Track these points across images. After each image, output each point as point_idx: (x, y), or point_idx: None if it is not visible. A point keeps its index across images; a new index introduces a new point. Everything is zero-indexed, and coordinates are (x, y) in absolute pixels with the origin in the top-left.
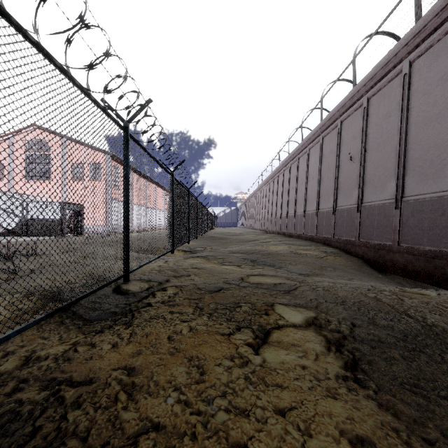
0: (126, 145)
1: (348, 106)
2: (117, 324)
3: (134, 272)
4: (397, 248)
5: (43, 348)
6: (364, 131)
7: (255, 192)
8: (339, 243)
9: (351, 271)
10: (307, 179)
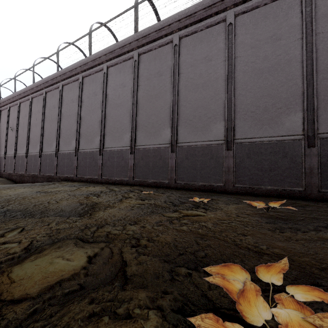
0: None
1: (12, 101)
2: None
3: None
4: (25, 175)
5: None
6: (18, 118)
7: None
8: (6, 175)
9: None
10: None
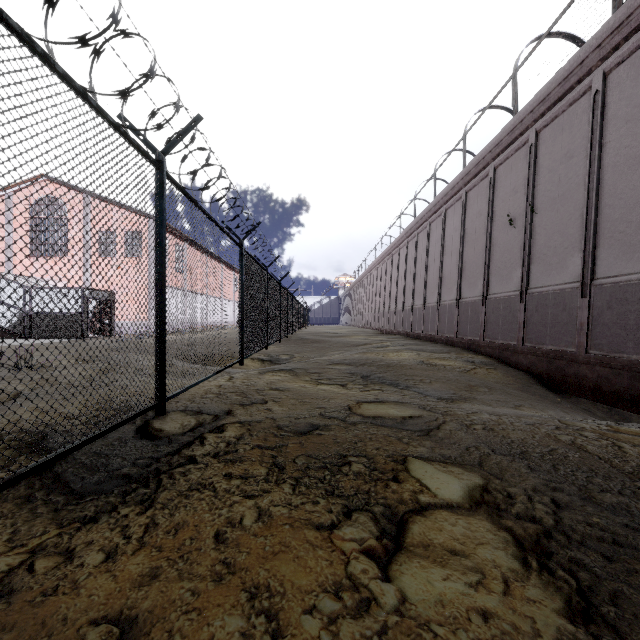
0: (159, 192)
1: (506, 143)
2: (128, 503)
3: (177, 397)
4: (584, 358)
5: None
6: (530, 180)
7: (365, 275)
8: (493, 349)
9: (514, 393)
10: (443, 254)
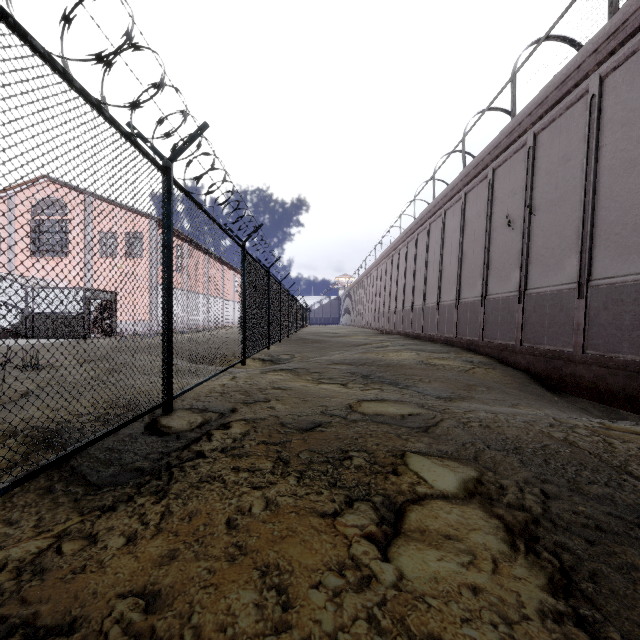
0: (167, 197)
1: (505, 146)
2: (143, 493)
3: (182, 396)
4: (581, 357)
5: (1, 545)
6: (529, 182)
7: (365, 275)
8: (491, 349)
9: (512, 392)
10: (442, 255)
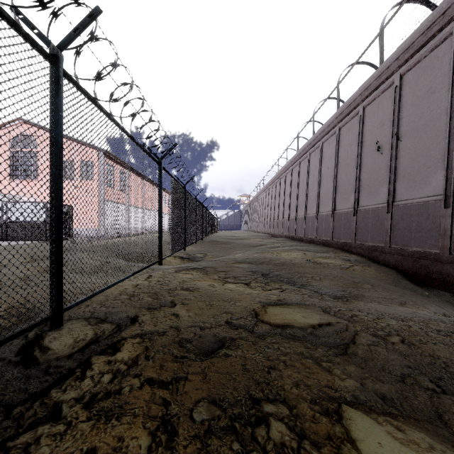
0: (55, 88)
1: (374, 87)
2: None
3: (90, 300)
4: (448, 258)
5: None
6: (395, 115)
7: (259, 194)
8: (363, 250)
9: (391, 288)
10: (320, 177)
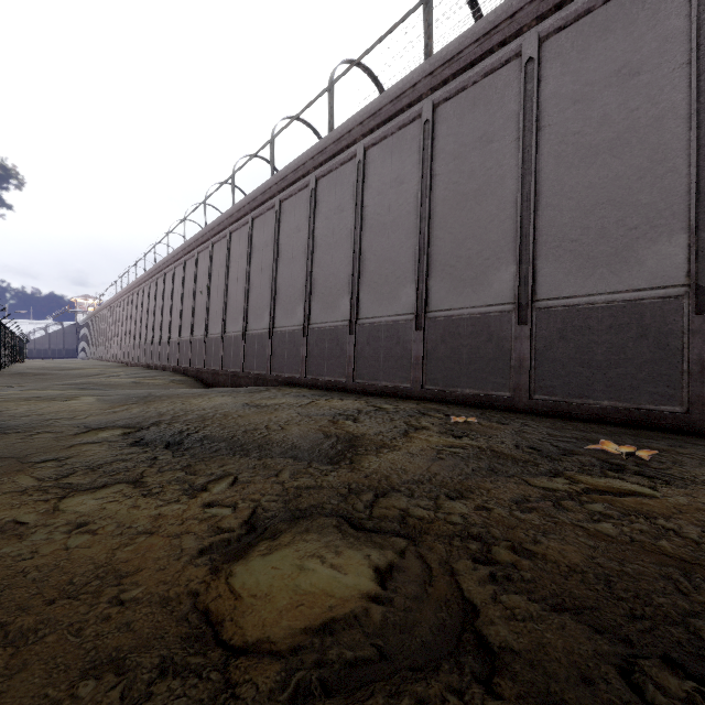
0: None
1: (202, 242)
2: None
3: None
4: (221, 372)
5: None
6: (210, 271)
7: (111, 303)
8: (194, 372)
9: None
10: (173, 302)
